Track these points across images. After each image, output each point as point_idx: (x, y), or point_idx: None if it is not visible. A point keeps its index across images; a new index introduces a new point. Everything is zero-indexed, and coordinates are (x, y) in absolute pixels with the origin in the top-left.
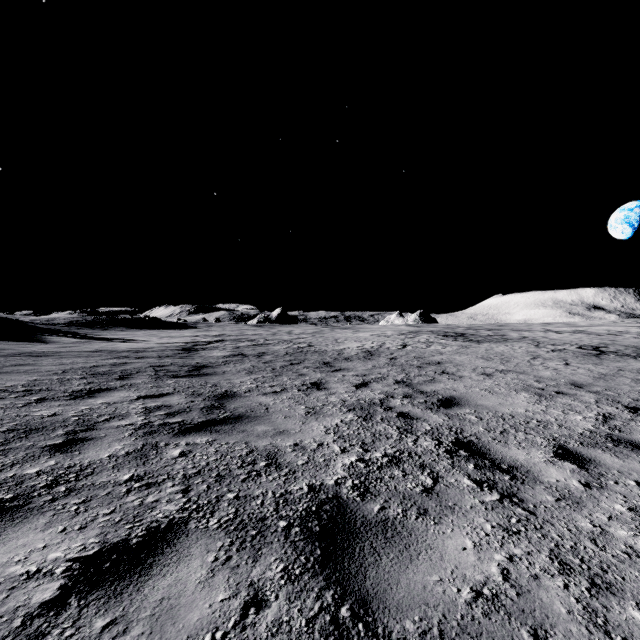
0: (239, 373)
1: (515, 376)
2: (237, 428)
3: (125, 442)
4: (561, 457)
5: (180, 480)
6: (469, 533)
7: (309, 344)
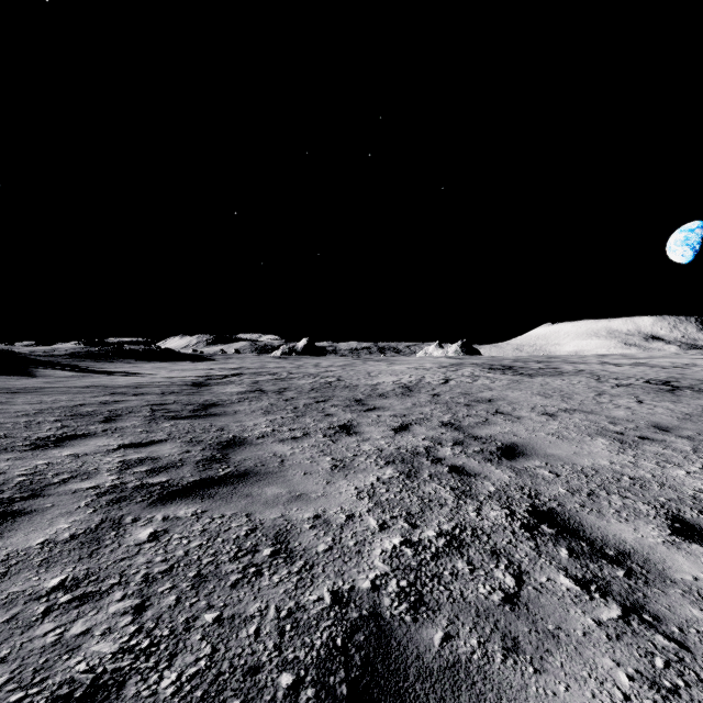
0: (254, 413)
1: (584, 416)
2: (239, 491)
3: (76, 517)
4: (683, 535)
5: (137, 586)
6: (596, 694)
7: (338, 378)
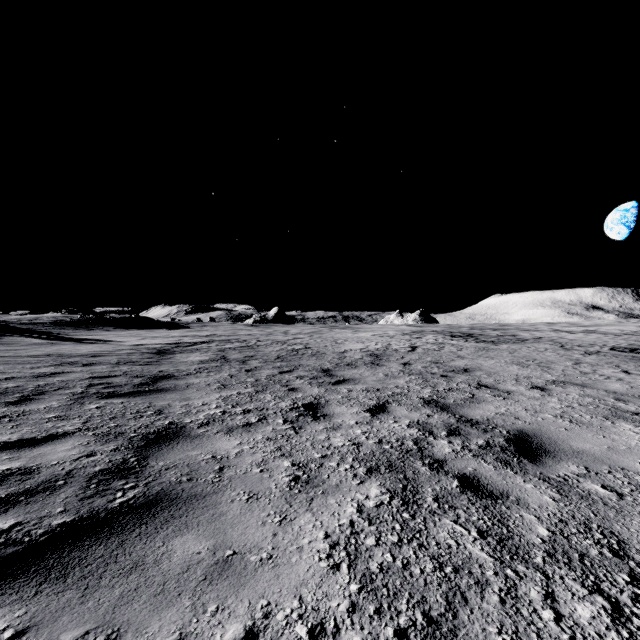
0: (207, 387)
1: (580, 391)
2: (125, 552)
3: None
4: None
5: None
6: None
7: (305, 345)
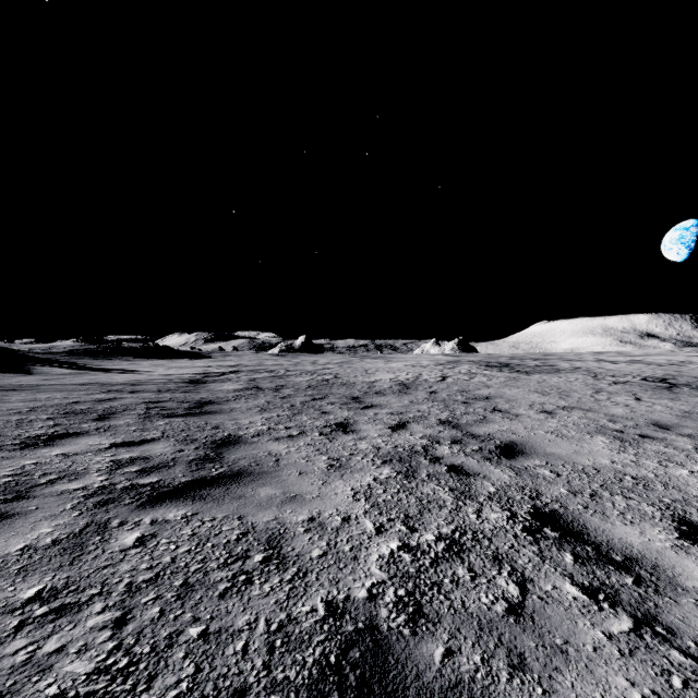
0: (250, 411)
1: (582, 414)
2: (232, 492)
3: (60, 520)
4: (691, 539)
5: (118, 597)
6: None
7: (335, 375)
